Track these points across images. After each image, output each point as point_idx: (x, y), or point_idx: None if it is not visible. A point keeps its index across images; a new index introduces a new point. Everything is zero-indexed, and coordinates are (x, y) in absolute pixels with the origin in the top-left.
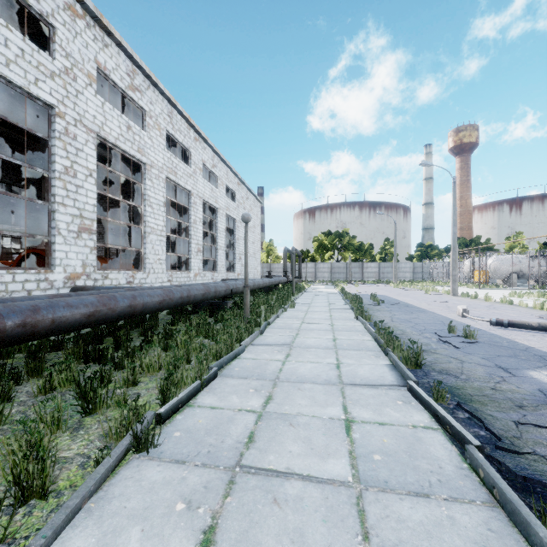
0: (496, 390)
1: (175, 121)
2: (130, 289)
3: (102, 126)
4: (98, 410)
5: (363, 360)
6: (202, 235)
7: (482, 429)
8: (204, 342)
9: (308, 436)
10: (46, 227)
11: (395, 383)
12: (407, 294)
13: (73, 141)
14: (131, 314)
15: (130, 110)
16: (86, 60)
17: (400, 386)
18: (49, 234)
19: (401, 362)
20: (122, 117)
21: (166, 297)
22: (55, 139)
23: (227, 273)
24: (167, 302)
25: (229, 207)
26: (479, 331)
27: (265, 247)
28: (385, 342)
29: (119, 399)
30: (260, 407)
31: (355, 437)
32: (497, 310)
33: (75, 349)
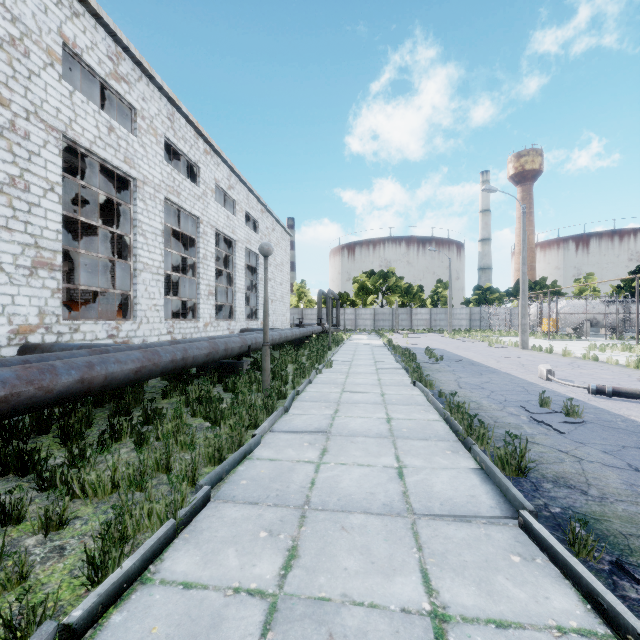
0: None
1: (178, 127)
2: (96, 349)
3: (71, 124)
4: None
5: (436, 459)
6: (218, 274)
7: None
8: (203, 427)
9: None
10: None
11: (497, 512)
12: (467, 347)
13: (23, 140)
14: (84, 393)
15: (118, 111)
16: (45, 30)
17: (506, 519)
18: None
19: (496, 468)
20: (101, 114)
21: (147, 361)
22: None
23: (248, 321)
24: (150, 369)
25: (250, 239)
26: (577, 402)
27: (296, 289)
28: (464, 429)
29: (8, 576)
30: (274, 580)
31: None
32: (583, 370)
33: None
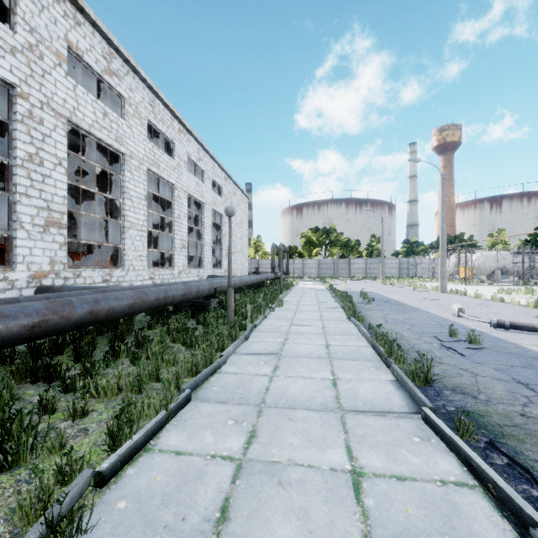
0: (527, 416)
1: (158, 111)
2: (98, 290)
3: (74, 111)
4: (22, 462)
5: (362, 373)
6: (189, 231)
7: (533, 485)
8: (181, 350)
9: (305, 505)
10: (6, 220)
11: (406, 409)
12: (395, 291)
13: (38, 125)
14: (92, 322)
15: (109, 98)
16: (55, 37)
17: (412, 413)
18: (9, 228)
19: (408, 379)
20: (97, 103)
21: (138, 299)
22: (16, 122)
23: (214, 269)
24: (140, 305)
25: (216, 202)
26: (481, 333)
27: (253, 243)
28: (385, 351)
29: (53, 444)
30: (240, 450)
31: (369, 504)
32: (490, 309)
33: (20, 366)
